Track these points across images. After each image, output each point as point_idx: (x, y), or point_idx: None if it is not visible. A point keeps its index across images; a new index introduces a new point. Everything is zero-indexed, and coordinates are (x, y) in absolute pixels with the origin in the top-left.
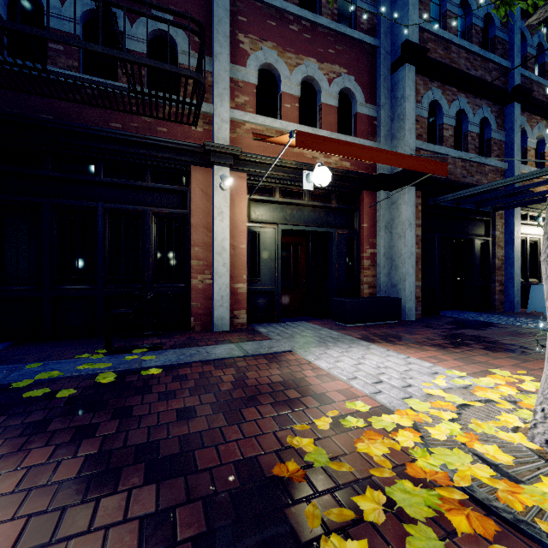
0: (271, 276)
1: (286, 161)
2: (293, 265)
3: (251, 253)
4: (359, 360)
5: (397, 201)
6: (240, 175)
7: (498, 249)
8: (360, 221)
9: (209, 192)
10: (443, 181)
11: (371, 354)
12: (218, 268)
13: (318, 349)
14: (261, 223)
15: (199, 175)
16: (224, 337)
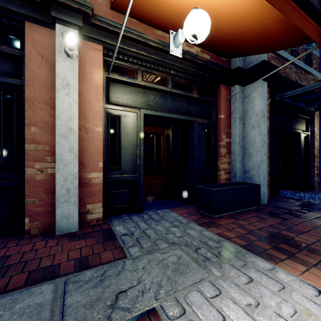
0: (133, 163)
1: (148, 37)
2: (155, 153)
3: (110, 138)
4: None
5: (251, 95)
6: (94, 46)
7: (316, 141)
8: (217, 112)
9: (52, 59)
10: (286, 79)
11: (307, 315)
12: (63, 154)
13: (203, 299)
14: (121, 105)
15: (38, 35)
16: (59, 253)
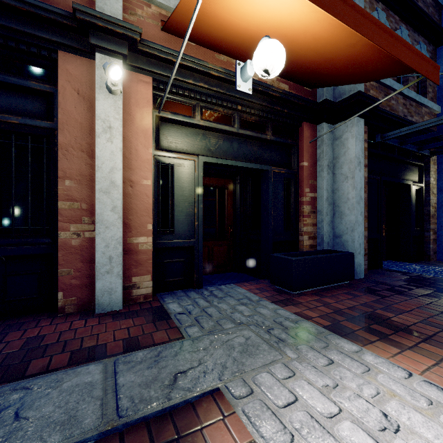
0: (190, 225)
1: (209, 65)
2: (218, 212)
3: (161, 193)
4: (390, 441)
5: (343, 135)
6: (142, 78)
7: (432, 196)
8: (298, 159)
9: (90, 96)
10: (390, 115)
11: (391, 396)
12: (104, 214)
13: (274, 380)
14: (175, 152)
15: (73, 67)
16: (102, 333)
